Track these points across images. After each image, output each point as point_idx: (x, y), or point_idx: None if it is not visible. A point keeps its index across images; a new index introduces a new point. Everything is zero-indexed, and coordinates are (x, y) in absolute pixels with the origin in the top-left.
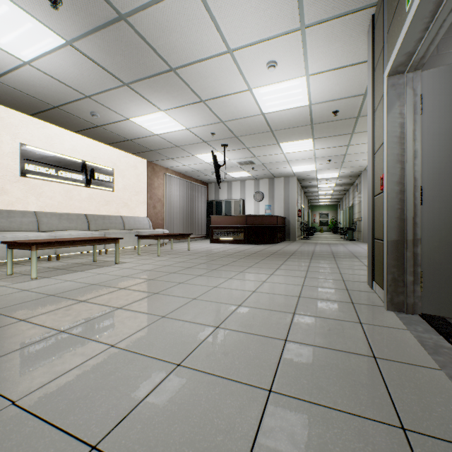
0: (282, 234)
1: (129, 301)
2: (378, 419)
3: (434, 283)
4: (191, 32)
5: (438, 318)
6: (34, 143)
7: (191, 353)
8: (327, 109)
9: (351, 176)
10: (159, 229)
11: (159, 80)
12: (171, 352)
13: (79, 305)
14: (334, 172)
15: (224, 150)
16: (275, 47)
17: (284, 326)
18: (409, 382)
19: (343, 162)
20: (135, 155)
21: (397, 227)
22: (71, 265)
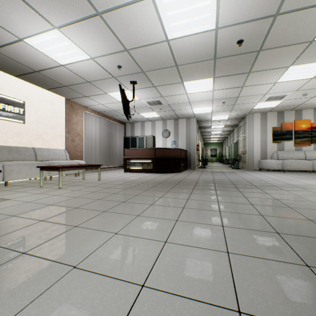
0: (185, 164)
1: None
2: None
3: None
4: None
5: None
6: None
7: None
8: (232, 37)
9: (237, 118)
10: (75, 160)
11: None
12: None
13: None
14: (225, 114)
15: (133, 86)
16: None
17: None
18: None
19: (234, 105)
20: (51, 91)
21: None
22: None
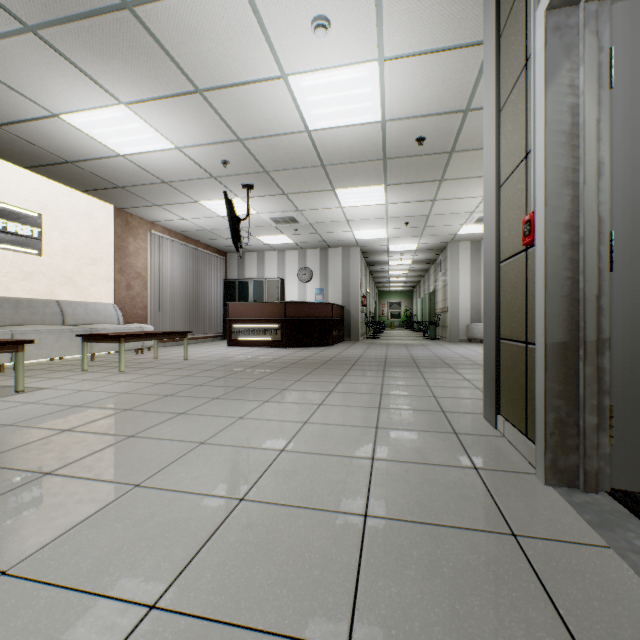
0: (340, 332)
1: None
2: None
3: (635, 428)
4: None
5: None
6: None
7: None
8: (409, 133)
9: (433, 249)
10: (136, 324)
11: (102, 29)
12: None
13: None
14: (412, 242)
15: (248, 193)
16: None
17: (343, 575)
18: None
19: (425, 228)
20: (88, 195)
21: (565, 315)
22: None
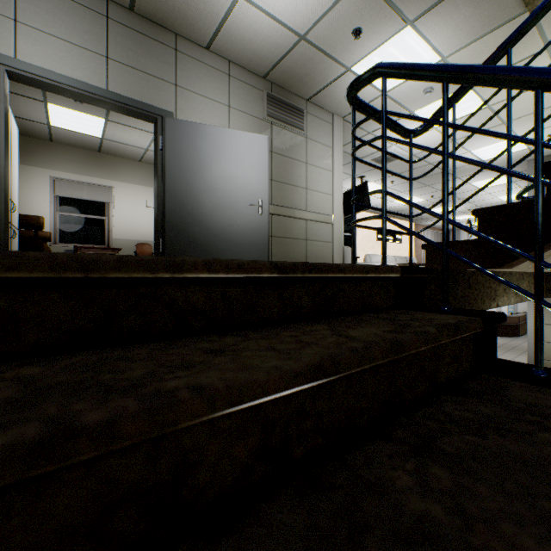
0: (525, 328)
1: None
2: None
3: None
4: None
5: None
6: None
7: None
8: None
9: None
10: None
11: None
12: None
13: None
14: None
15: None
16: None
17: None
18: None
19: None
20: None
21: None
22: None
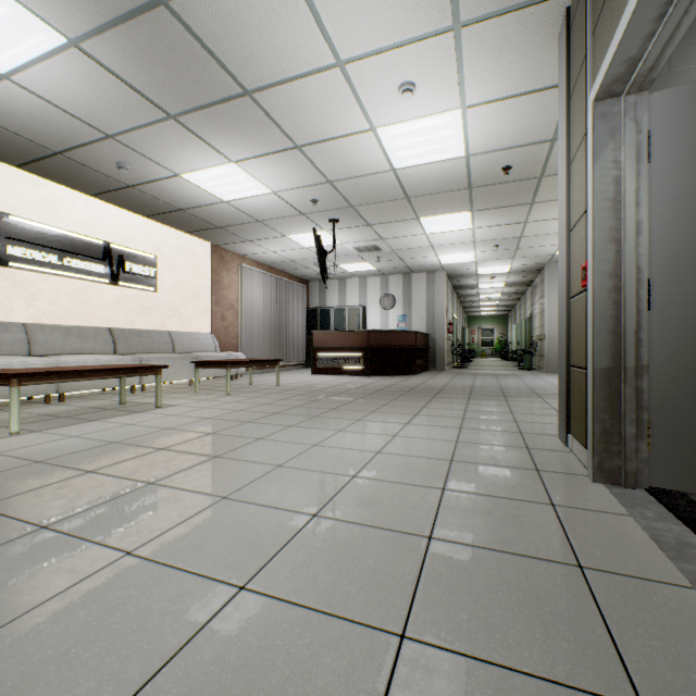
0: (424, 361)
1: (170, 470)
2: (598, 690)
3: (670, 438)
4: (276, 29)
5: (677, 495)
6: (22, 211)
7: (267, 565)
8: (494, 164)
9: (529, 270)
10: (230, 352)
11: (226, 111)
12: (232, 564)
13: (83, 479)
14: (503, 265)
15: (334, 227)
16: (412, 59)
17: (427, 512)
18: (643, 613)
19: (517, 249)
20: (191, 235)
21: (609, 346)
22: (82, 410)
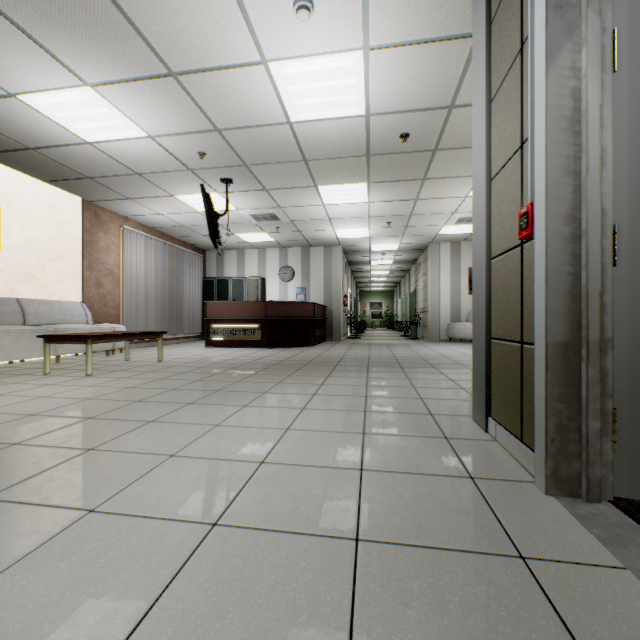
0: (322, 332)
1: None
2: None
3: (639, 432)
4: None
5: None
6: None
7: None
8: (393, 129)
9: (415, 249)
10: (106, 323)
11: None
12: None
13: None
14: (393, 242)
15: (227, 188)
16: None
17: (334, 621)
18: None
19: (407, 227)
20: (53, 185)
21: (566, 313)
22: None
